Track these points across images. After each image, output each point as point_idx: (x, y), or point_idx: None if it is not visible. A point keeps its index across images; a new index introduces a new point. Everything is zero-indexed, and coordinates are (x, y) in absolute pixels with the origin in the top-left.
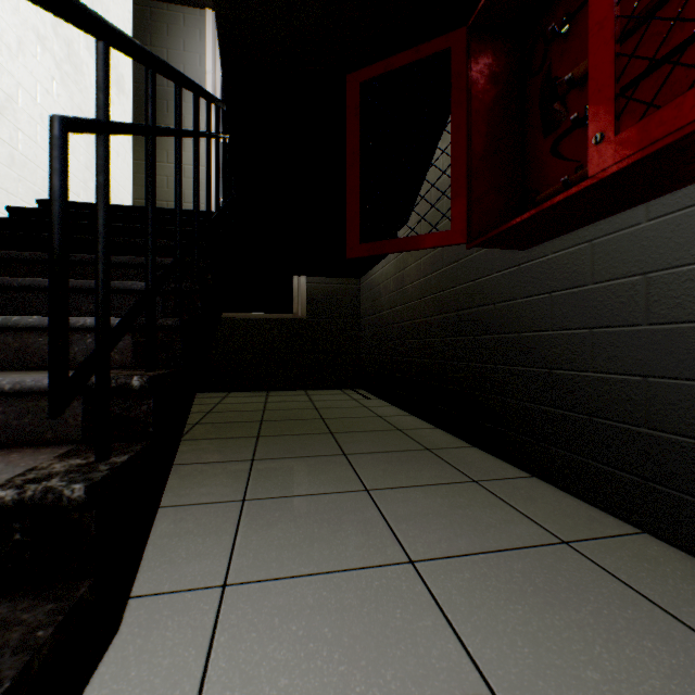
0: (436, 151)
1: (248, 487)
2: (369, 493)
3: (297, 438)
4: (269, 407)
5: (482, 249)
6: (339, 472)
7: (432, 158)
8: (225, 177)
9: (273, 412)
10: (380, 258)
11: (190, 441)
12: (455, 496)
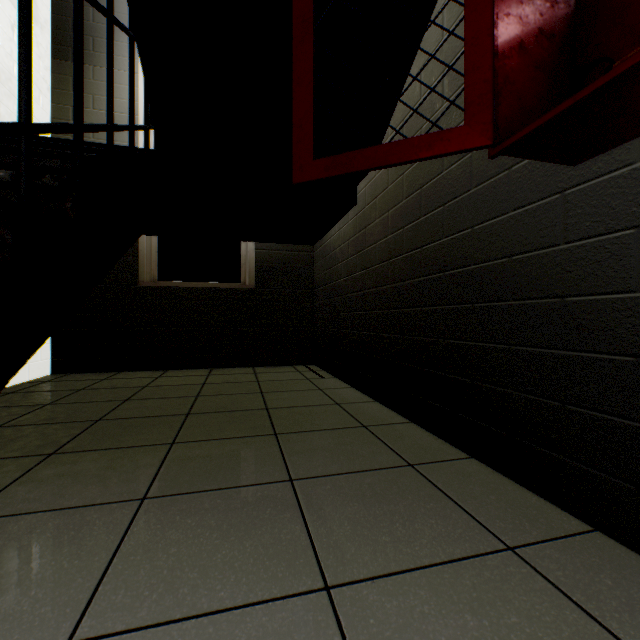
0: (409, 71)
1: (99, 586)
2: (332, 600)
3: (226, 445)
4: (205, 391)
5: (487, 180)
6: (278, 530)
7: (405, 81)
8: (131, 90)
9: (207, 398)
10: (336, 219)
11: (68, 455)
12: (496, 605)
